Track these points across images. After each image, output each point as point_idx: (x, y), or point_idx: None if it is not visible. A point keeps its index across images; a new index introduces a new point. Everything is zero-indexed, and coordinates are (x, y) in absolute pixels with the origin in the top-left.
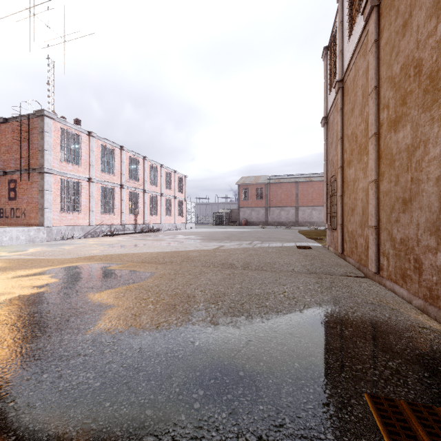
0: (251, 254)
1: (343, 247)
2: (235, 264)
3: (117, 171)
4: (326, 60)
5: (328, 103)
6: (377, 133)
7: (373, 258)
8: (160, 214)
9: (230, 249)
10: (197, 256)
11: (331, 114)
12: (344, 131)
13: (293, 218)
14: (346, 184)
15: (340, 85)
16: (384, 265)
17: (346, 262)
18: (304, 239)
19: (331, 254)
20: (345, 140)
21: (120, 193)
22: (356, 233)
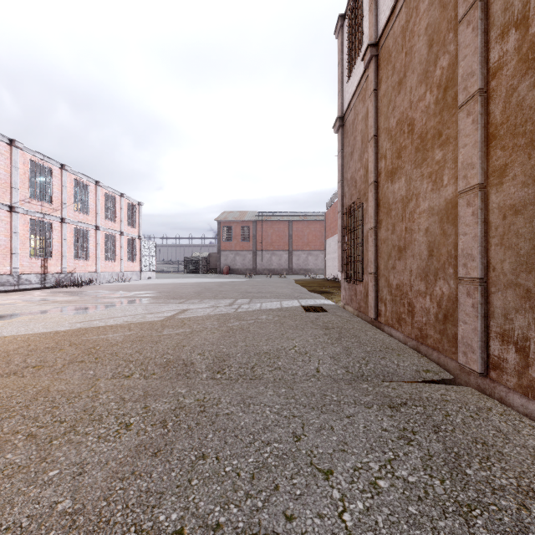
0: (232, 330)
1: (377, 309)
2: (194, 364)
3: (2, 182)
4: (342, 36)
5: (344, 96)
6: (485, 89)
7: (476, 342)
8: (95, 258)
9: (195, 317)
10: (116, 343)
11: (351, 110)
12: (381, 124)
13: (287, 265)
14: (386, 208)
15: (373, 52)
16: (508, 361)
17: (393, 339)
18: (308, 293)
19: (358, 321)
20: (382, 138)
21: (10, 221)
22: (411, 288)
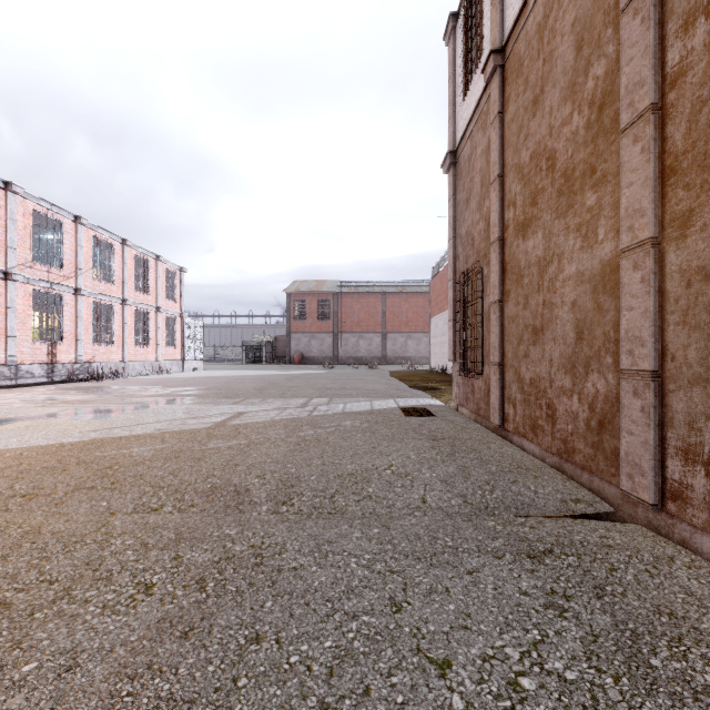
0: (305, 441)
1: (503, 412)
2: (250, 492)
3: None
4: (454, 42)
5: (457, 124)
6: (660, 104)
7: (647, 461)
8: (122, 342)
9: (255, 423)
10: (143, 461)
11: (467, 142)
12: (508, 160)
13: (379, 352)
14: (515, 274)
15: (497, 61)
16: (695, 489)
17: (526, 454)
18: (408, 390)
19: (477, 428)
20: (510, 178)
21: (5, 293)
22: (552, 385)
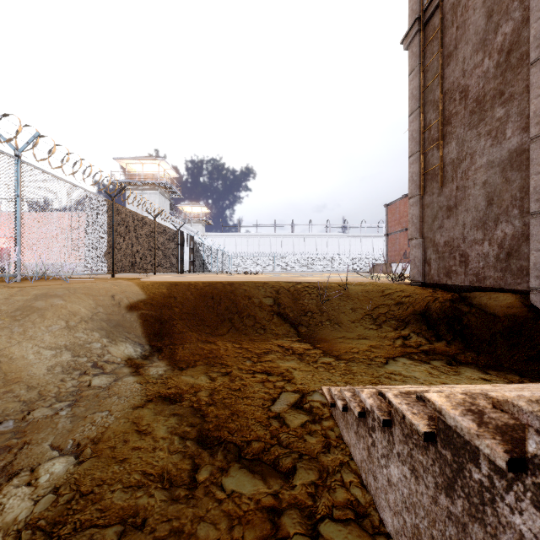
0: None
1: None
2: None
3: None
4: None
5: None
6: None
7: None
8: None
9: None
10: None
11: None
12: None
13: None
14: None
15: None
16: None
17: None
18: None
19: None
20: None
21: None
22: None
